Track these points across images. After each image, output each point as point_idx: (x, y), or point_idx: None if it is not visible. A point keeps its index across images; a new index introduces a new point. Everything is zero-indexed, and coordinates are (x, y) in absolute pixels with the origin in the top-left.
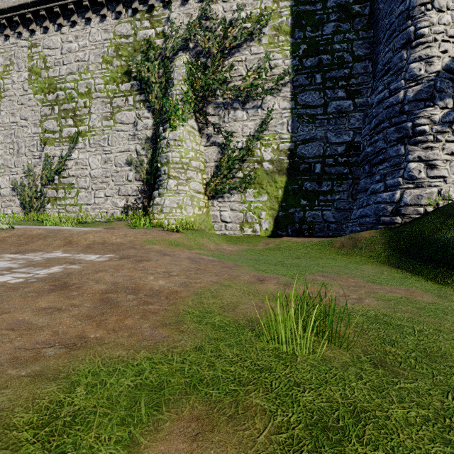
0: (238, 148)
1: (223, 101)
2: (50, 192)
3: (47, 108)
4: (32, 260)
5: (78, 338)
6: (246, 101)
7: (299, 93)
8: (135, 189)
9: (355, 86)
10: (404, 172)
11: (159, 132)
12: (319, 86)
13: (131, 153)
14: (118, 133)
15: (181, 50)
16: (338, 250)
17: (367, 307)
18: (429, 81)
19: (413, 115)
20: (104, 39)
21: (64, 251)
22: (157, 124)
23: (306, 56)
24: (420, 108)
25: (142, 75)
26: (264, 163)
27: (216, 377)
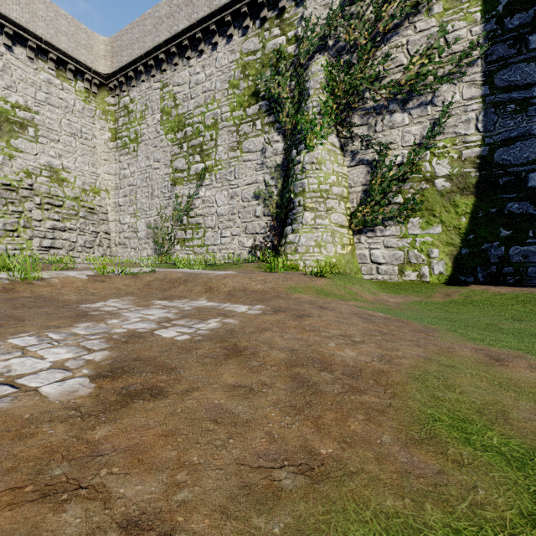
0: (396, 164)
1: (374, 105)
2: (179, 233)
3: (177, 147)
4: (183, 309)
5: (305, 452)
6: (408, 98)
7: (498, 70)
8: (264, 226)
9: None
10: None
11: (292, 156)
12: (535, 53)
13: (259, 185)
14: (244, 163)
15: (317, 52)
16: None
17: None
18: None
19: None
20: (230, 61)
21: (208, 299)
22: (288, 147)
23: (509, 13)
24: None
25: (271, 93)
26: (436, 180)
27: None
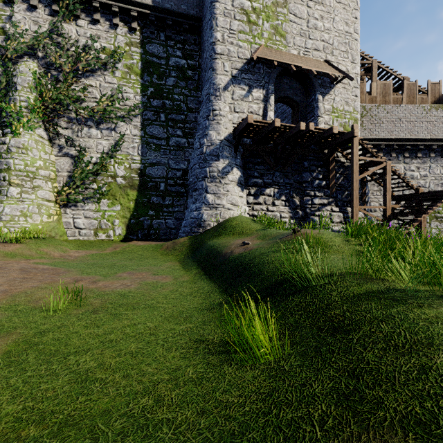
0: (93, 162)
1: (77, 117)
2: None
3: None
4: None
5: None
6: (100, 121)
7: (148, 125)
8: None
9: (189, 130)
10: (204, 199)
11: None
12: (163, 124)
13: None
14: None
15: (27, 55)
16: (164, 251)
17: (126, 289)
18: (217, 145)
19: (209, 164)
20: None
21: None
22: None
23: (153, 97)
24: (213, 161)
25: None
26: (117, 178)
27: (3, 328)
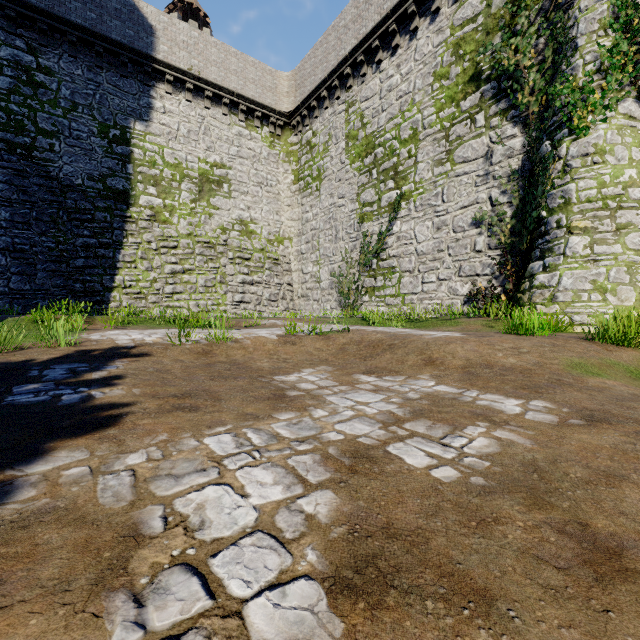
0: None
1: None
2: (368, 281)
3: (365, 176)
4: (407, 397)
5: None
6: None
7: None
8: (488, 264)
9: None
10: None
11: (542, 152)
12: None
13: (481, 206)
14: (457, 179)
15: None
16: None
17: None
18: None
19: None
20: (436, 45)
21: (434, 378)
22: (533, 141)
23: None
24: None
25: (503, 66)
26: None
27: None
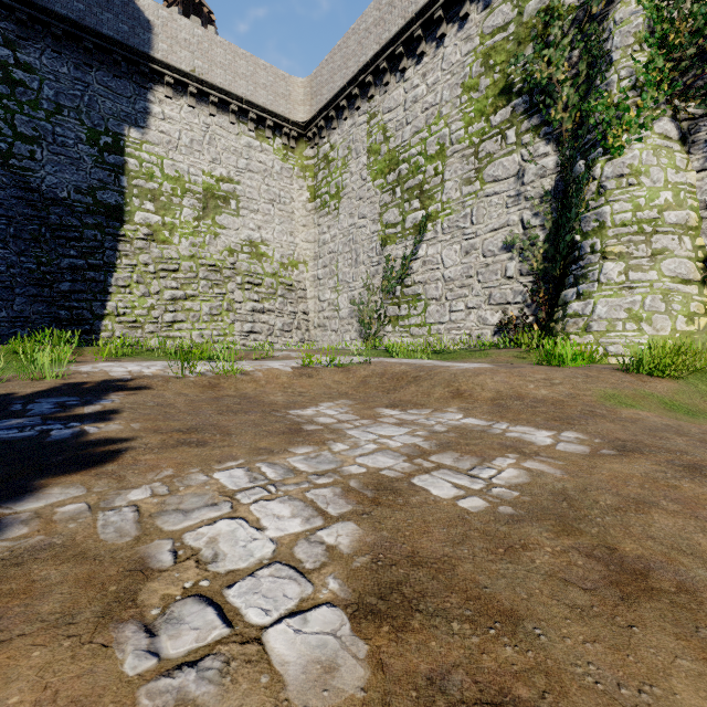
0: None
1: None
2: (391, 309)
3: (387, 195)
4: (433, 430)
5: None
6: None
7: None
8: (520, 292)
9: None
10: None
11: (576, 172)
12: None
13: (512, 229)
14: (487, 199)
15: None
16: None
17: None
18: None
19: None
20: (465, 54)
21: (462, 410)
22: (567, 160)
23: None
24: None
25: (535, 79)
26: None
27: None
